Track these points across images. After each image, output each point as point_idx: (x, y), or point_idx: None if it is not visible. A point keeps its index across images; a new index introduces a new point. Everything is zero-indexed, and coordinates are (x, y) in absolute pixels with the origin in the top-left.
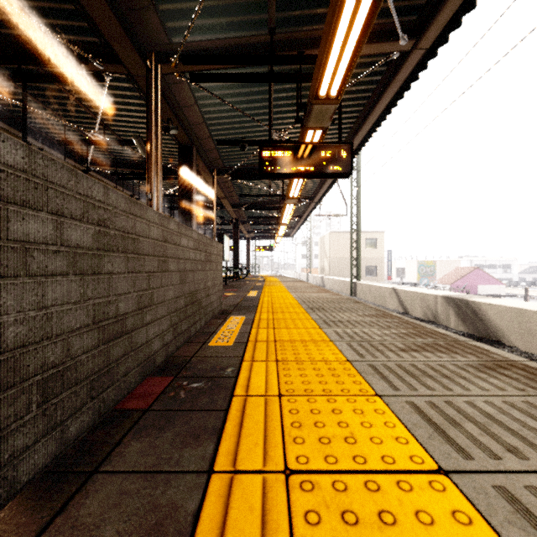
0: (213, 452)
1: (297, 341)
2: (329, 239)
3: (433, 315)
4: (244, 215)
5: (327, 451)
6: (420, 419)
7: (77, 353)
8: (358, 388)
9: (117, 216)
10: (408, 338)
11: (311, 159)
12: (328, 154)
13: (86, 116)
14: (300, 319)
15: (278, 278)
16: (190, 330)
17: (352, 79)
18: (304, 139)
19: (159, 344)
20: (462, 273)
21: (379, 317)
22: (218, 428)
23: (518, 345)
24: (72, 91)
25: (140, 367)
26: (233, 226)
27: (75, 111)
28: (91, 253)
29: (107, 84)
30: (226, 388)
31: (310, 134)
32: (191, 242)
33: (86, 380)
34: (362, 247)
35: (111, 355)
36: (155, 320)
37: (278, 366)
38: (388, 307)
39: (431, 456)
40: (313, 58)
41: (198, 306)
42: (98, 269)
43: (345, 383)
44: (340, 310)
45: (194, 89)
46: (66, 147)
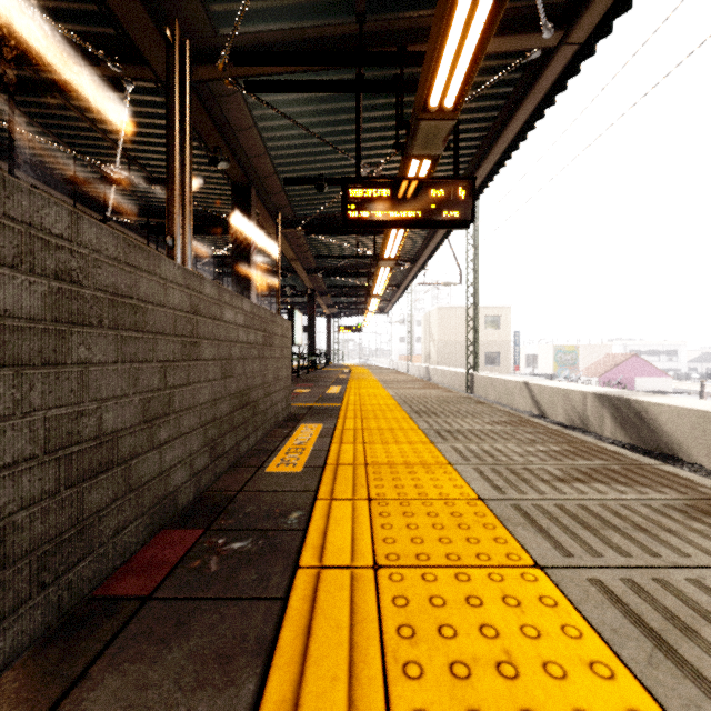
0: (253, 701)
1: (399, 465)
2: (436, 316)
3: (580, 419)
4: (323, 283)
5: (468, 699)
6: (622, 618)
7: (6, 510)
8: (504, 552)
9: (99, 265)
10: (564, 459)
11: (416, 201)
12: (440, 194)
13: (104, 144)
14: (402, 428)
15: (368, 369)
16: (238, 447)
17: (473, 91)
18: (405, 174)
19: (185, 474)
20: (615, 362)
21: (515, 425)
22: (267, 639)
23: (703, 461)
24: (82, 108)
25: (148, 515)
26: (308, 299)
27: (87, 137)
28: (39, 328)
29: (130, 97)
30: (288, 551)
31: (414, 166)
32: (241, 317)
33: (27, 556)
34: (481, 328)
35: (86, 504)
36: (177, 438)
37: (372, 508)
38: (518, 408)
39: (666, 710)
40: (419, 56)
41: (252, 411)
42: (57, 356)
43: (481, 542)
44: (457, 414)
45: (251, 105)
46: (79, 189)
